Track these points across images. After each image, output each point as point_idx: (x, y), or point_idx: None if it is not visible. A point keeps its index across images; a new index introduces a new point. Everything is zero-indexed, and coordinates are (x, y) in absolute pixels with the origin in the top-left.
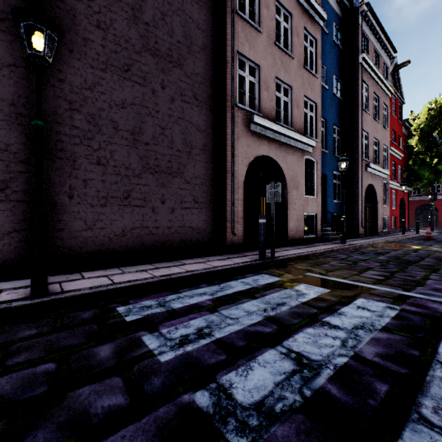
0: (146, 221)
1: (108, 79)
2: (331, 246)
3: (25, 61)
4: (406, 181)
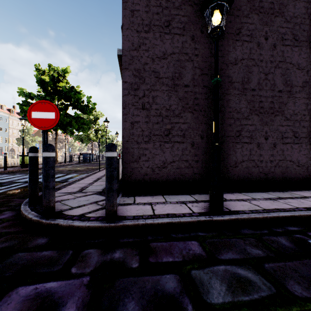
0: (252, 155)
1: (224, 45)
2: None
3: (178, 49)
4: None
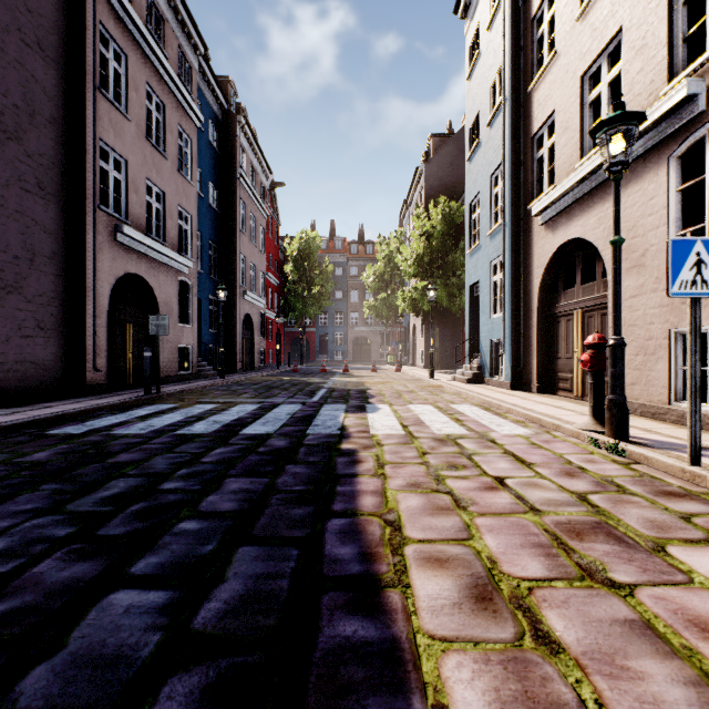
0: None
1: None
2: (211, 381)
3: None
4: (282, 311)
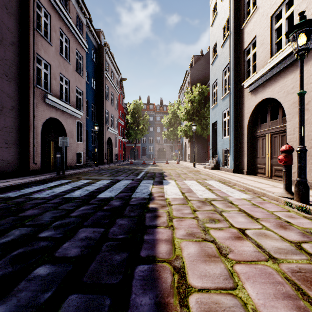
0: None
1: None
2: (91, 168)
3: None
4: (126, 136)
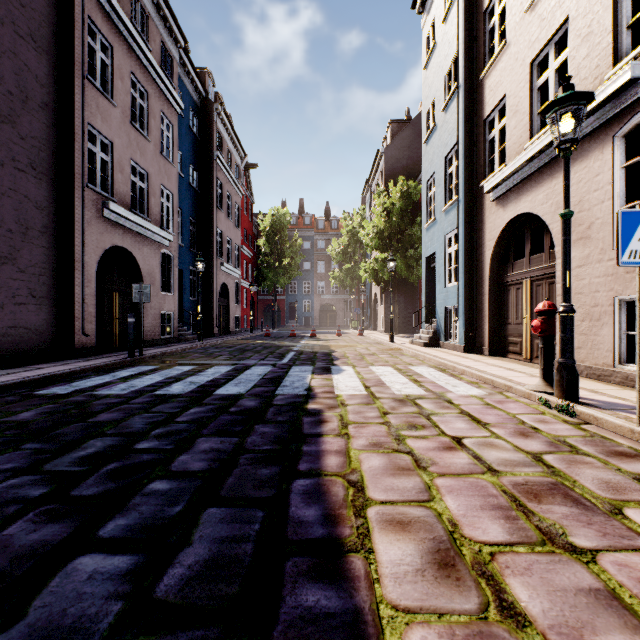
0: None
1: None
2: (190, 344)
3: None
4: (256, 281)
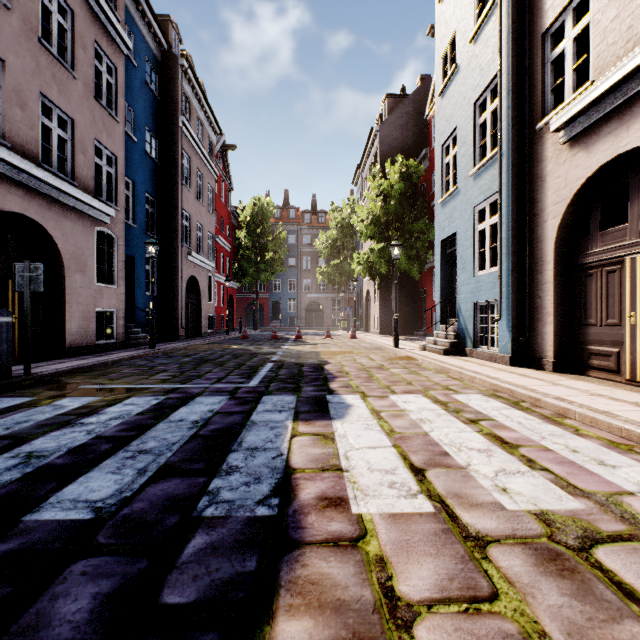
0: None
1: None
2: (134, 352)
3: None
4: (235, 277)
